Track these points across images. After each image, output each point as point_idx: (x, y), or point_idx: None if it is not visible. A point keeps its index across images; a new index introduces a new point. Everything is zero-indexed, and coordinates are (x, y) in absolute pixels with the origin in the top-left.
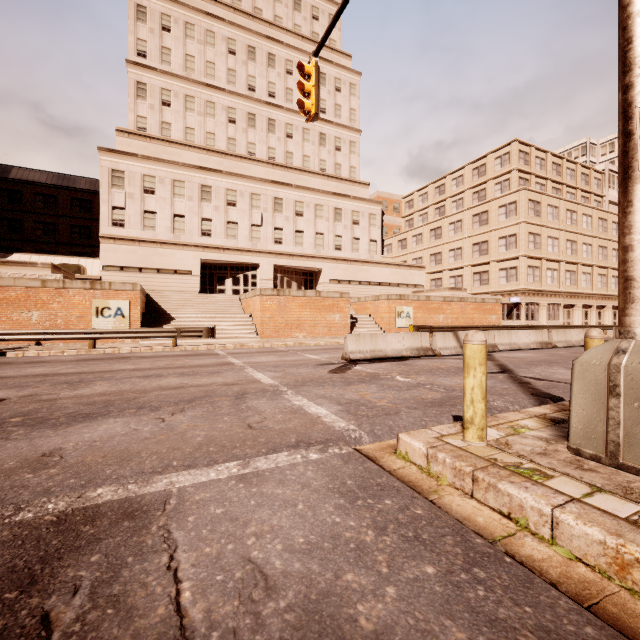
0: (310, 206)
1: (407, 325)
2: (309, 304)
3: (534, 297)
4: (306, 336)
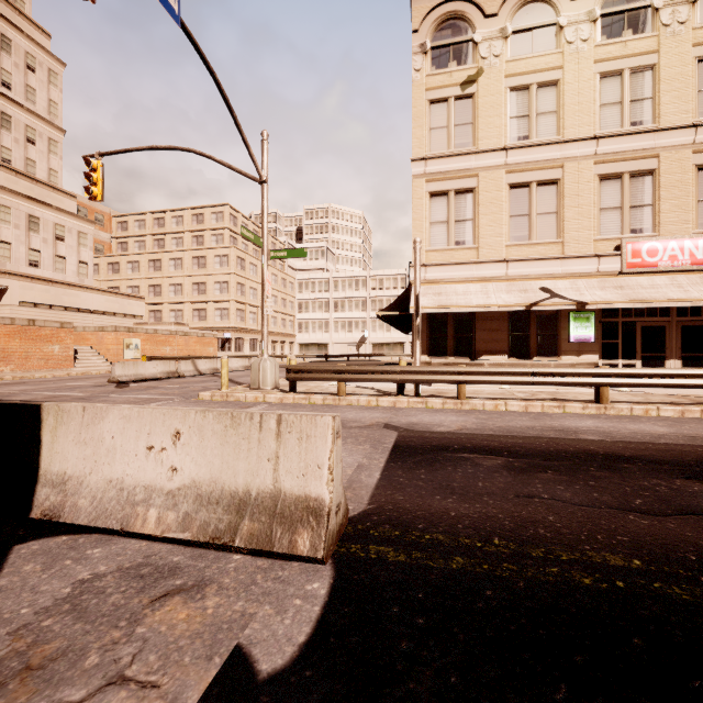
0: None
1: (136, 356)
2: (19, 333)
3: (241, 333)
4: (15, 370)
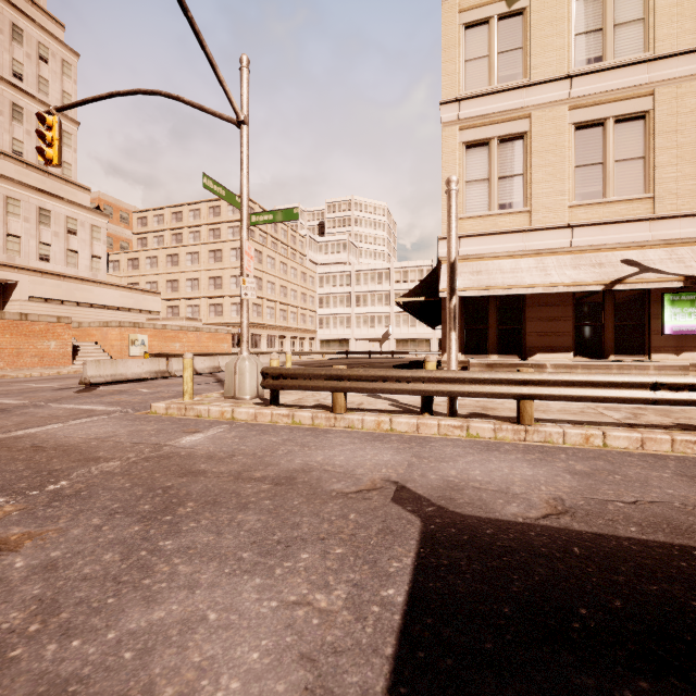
0: None
1: (142, 353)
2: (10, 329)
3: (258, 329)
4: (5, 368)
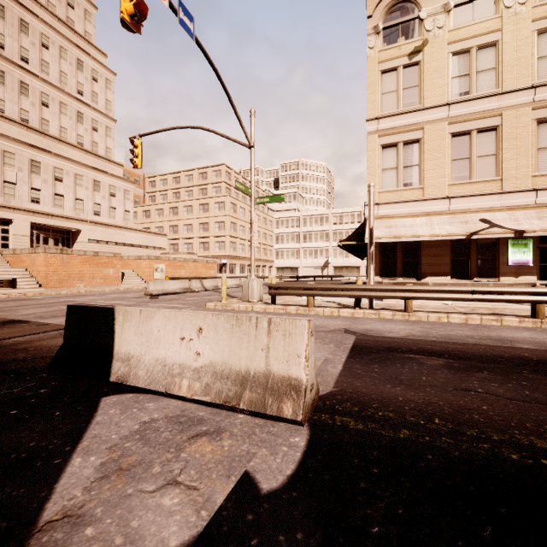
0: (70, 174)
1: (162, 277)
2: (89, 261)
3: (234, 260)
4: (86, 286)
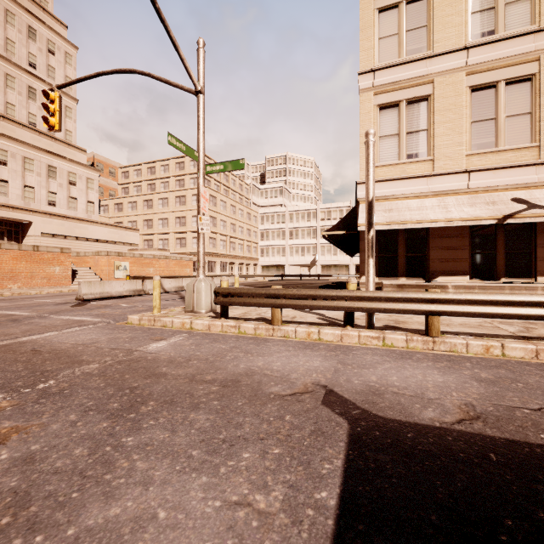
0: (17, 157)
1: (125, 276)
2: (25, 257)
3: (213, 257)
4: (22, 287)
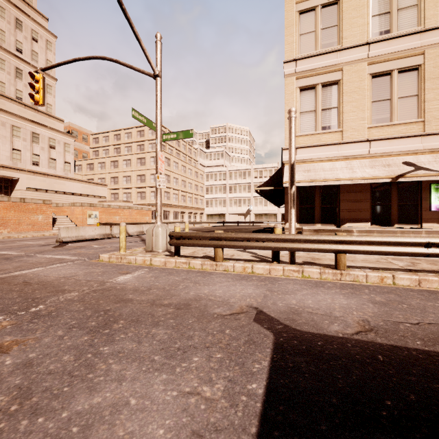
0: (6, 125)
1: (95, 223)
2: (14, 207)
3: (167, 207)
4: (11, 232)
